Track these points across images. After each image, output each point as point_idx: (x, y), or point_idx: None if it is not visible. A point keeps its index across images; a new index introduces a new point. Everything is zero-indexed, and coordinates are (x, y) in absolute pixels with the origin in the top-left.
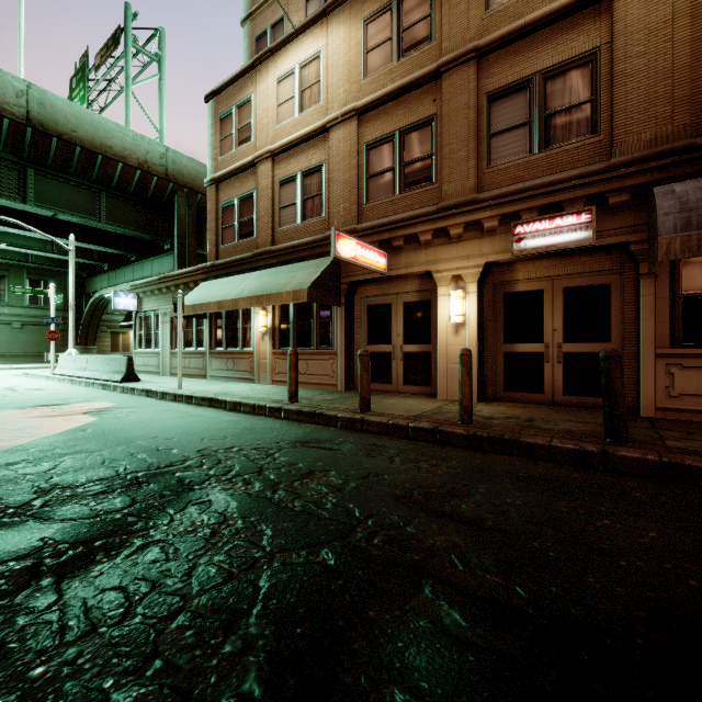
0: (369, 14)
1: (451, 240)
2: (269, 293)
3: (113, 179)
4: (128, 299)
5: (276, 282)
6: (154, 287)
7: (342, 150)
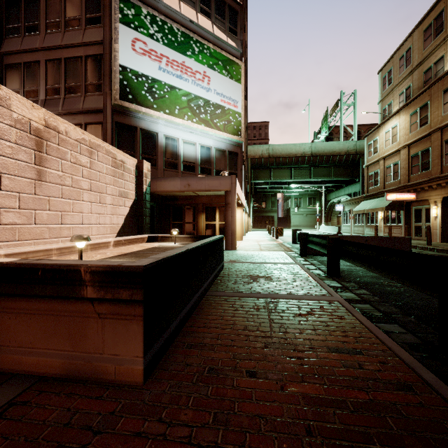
0: (411, 112)
1: (433, 189)
2: (376, 208)
3: (335, 161)
4: (340, 207)
5: (380, 204)
6: (348, 203)
7: (403, 158)
